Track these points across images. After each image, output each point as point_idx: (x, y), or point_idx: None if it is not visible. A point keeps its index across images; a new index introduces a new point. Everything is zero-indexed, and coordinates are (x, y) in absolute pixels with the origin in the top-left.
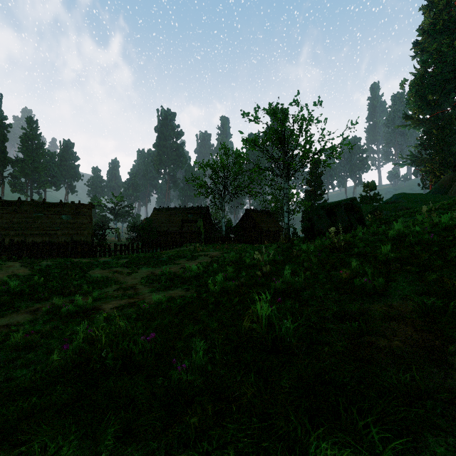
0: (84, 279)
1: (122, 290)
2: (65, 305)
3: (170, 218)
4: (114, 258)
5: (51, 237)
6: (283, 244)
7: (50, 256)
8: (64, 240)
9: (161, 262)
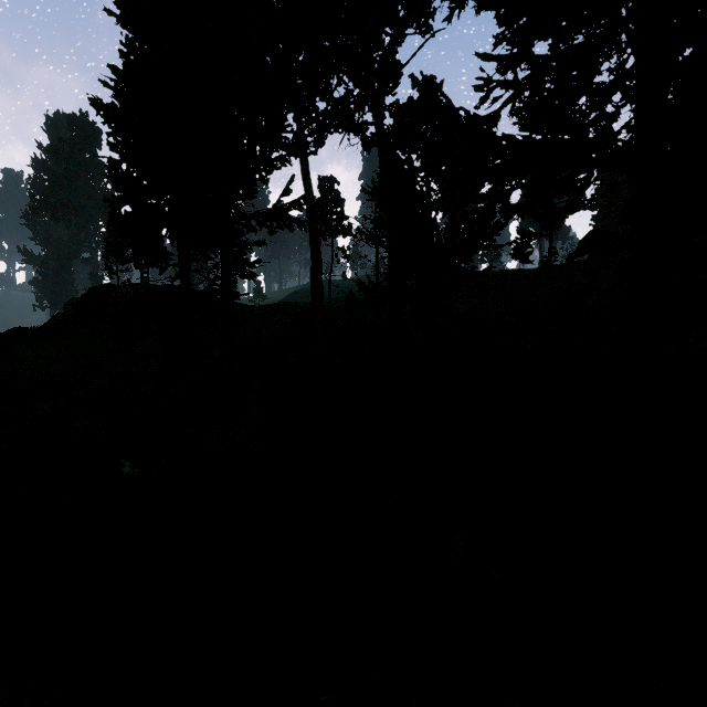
0: None
1: None
2: None
3: None
4: None
5: None
6: None
7: None
8: None
9: None
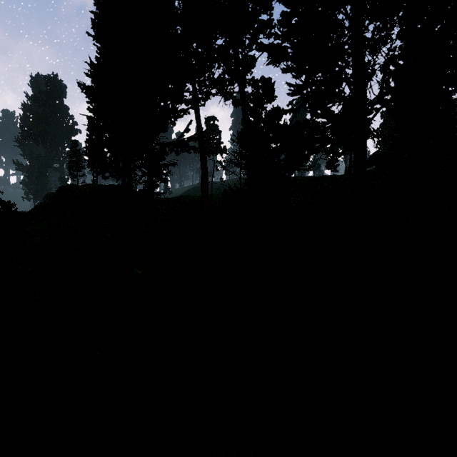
0: None
1: None
2: None
3: None
4: None
5: None
6: None
7: None
8: None
9: None
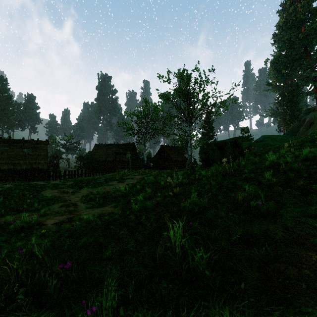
0: (37, 198)
1: (66, 206)
2: (13, 222)
3: (107, 151)
4: (63, 181)
5: (15, 165)
6: (187, 170)
7: (13, 180)
8: (25, 167)
9: (98, 184)
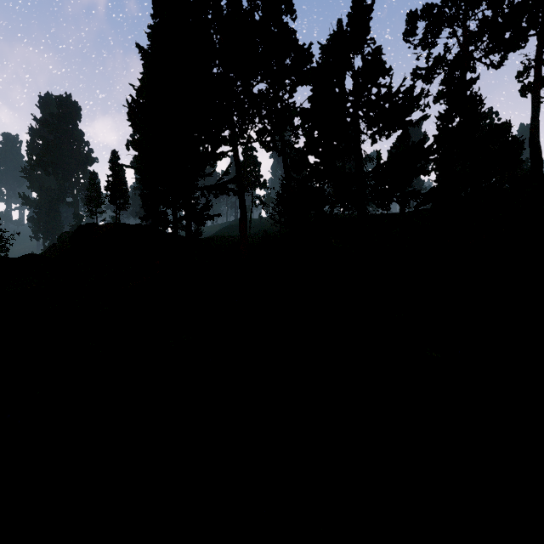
0: None
1: None
2: None
3: None
4: None
5: None
6: None
7: None
8: None
9: None
